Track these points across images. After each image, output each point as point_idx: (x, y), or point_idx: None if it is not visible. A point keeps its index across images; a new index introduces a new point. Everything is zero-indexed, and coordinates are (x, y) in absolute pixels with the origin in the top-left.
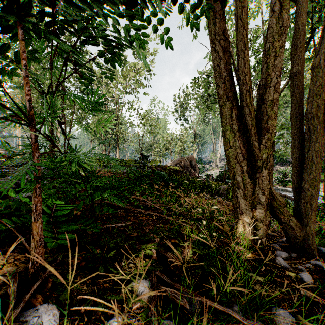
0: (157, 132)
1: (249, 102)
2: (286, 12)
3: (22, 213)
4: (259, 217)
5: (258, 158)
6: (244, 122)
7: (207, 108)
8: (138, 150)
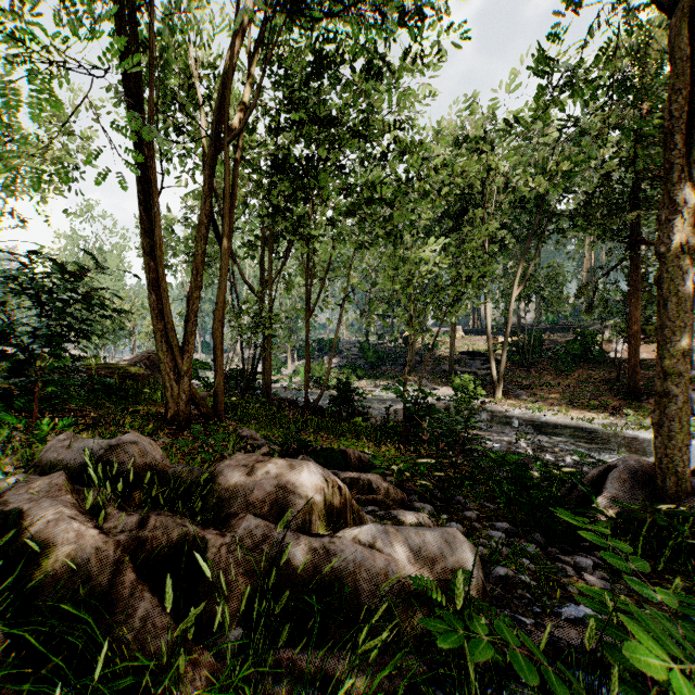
0: None
1: (172, 334)
2: (200, 276)
3: None
4: (182, 409)
5: (182, 370)
6: (170, 346)
7: None
8: None
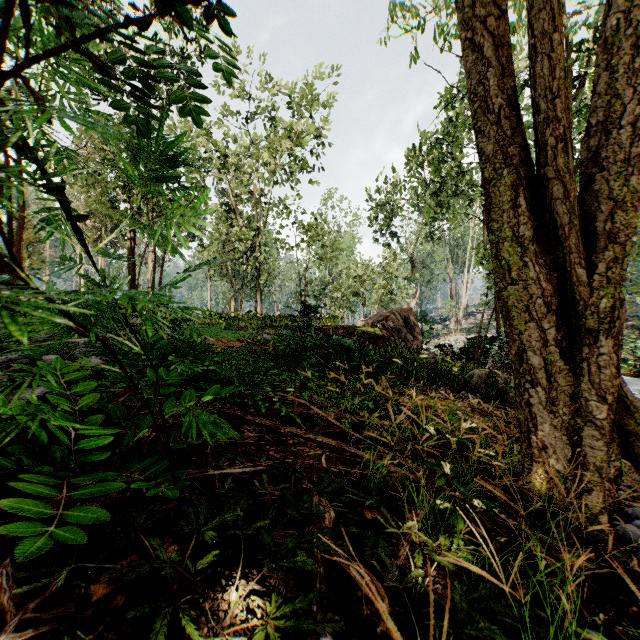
0: (335, 258)
1: (564, 165)
2: None
3: (4, 440)
4: (591, 458)
5: (587, 308)
6: (550, 217)
7: (441, 208)
8: (298, 296)
